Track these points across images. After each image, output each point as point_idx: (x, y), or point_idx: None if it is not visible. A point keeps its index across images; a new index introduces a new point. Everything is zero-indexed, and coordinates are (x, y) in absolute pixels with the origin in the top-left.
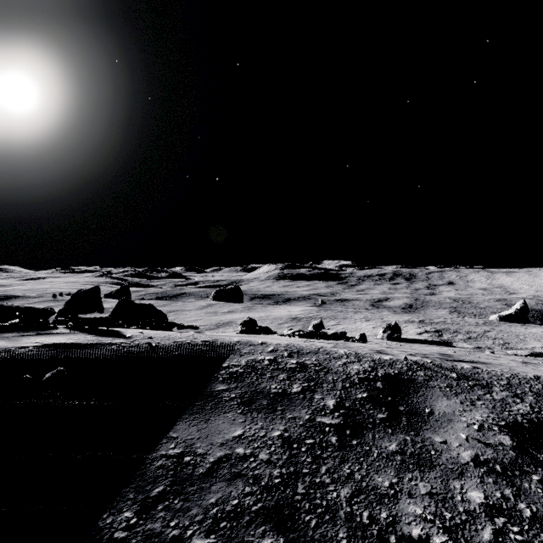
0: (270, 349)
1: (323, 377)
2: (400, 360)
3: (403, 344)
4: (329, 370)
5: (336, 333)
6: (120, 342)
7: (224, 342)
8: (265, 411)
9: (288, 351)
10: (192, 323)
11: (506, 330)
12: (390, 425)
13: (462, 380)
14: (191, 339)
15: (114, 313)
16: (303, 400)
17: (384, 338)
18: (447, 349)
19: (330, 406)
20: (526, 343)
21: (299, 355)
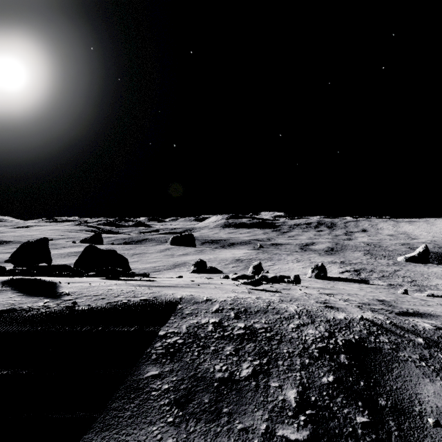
0: (215, 307)
1: (277, 349)
2: (356, 319)
3: (328, 282)
4: (282, 337)
5: (276, 276)
6: (42, 306)
7: (165, 300)
8: (205, 418)
9: (235, 310)
10: (152, 264)
11: (413, 269)
12: (378, 439)
13: (433, 348)
14: (129, 298)
15: (81, 258)
16: (256, 392)
17: (313, 276)
18: (366, 286)
19: (292, 403)
20: (430, 280)
21: (246, 316)
